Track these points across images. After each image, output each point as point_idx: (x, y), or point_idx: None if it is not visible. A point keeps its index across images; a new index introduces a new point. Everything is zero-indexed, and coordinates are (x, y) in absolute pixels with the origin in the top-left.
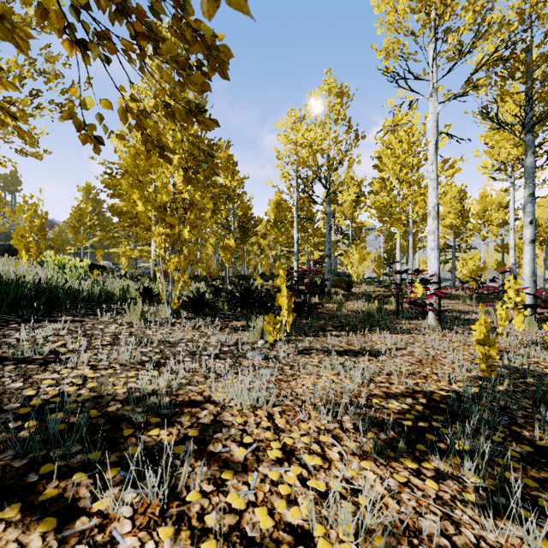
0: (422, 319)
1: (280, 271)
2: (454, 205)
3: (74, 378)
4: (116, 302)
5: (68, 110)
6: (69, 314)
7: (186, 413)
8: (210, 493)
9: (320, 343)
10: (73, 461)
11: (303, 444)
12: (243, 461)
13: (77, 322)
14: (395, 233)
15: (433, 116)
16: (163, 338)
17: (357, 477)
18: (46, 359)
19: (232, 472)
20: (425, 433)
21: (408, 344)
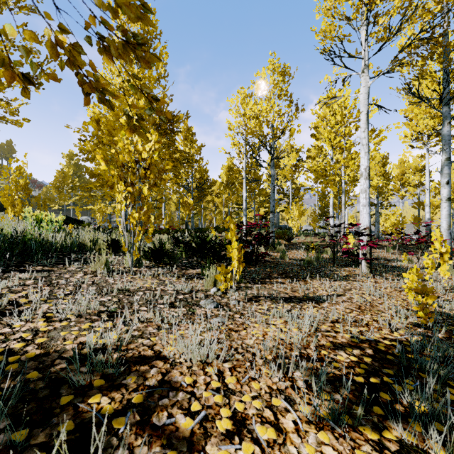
0: (355, 267)
1: (231, 225)
2: (378, 169)
3: (24, 332)
4: (87, 252)
5: None
6: (40, 264)
7: (133, 373)
8: None
9: (267, 290)
10: None
11: (255, 410)
12: (189, 437)
13: (45, 271)
14: (328, 192)
15: (365, 90)
16: (123, 287)
17: None
18: (3, 311)
19: (175, 453)
20: (379, 391)
21: (346, 290)
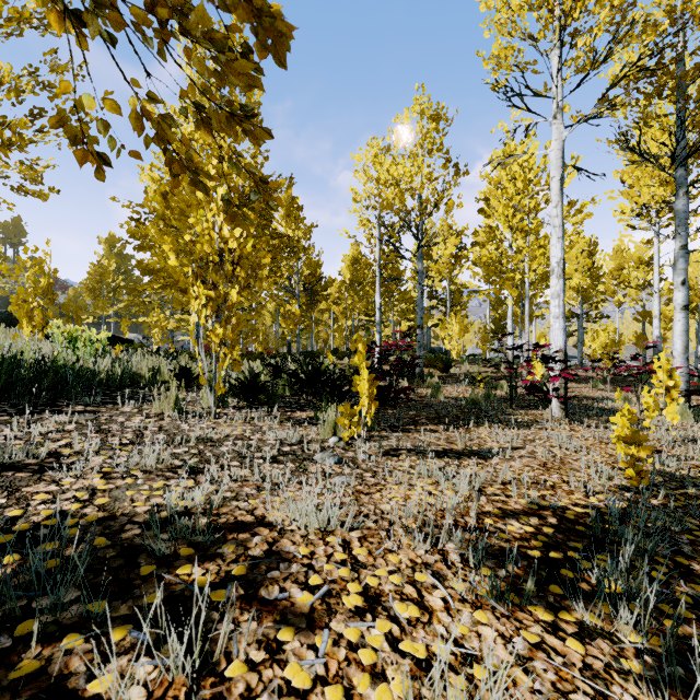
0: (543, 409)
1: (359, 346)
2: (581, 261)
3: (78, 490)
4: (144, 387)
5: (57, 113)
6: (80, 403)
7: (230, 541)
8: (260, 664)
9: (411, 441)
10: (65, 614)
11: (392, 586)
12: (308, 613)
13: (90, 413)
14: (505, 297)
15: (558, 144)
16: (203, 435)
17: (470, 636)
18: (43, 464)
19: (292, 630)
20: (560, 568)
21: (527, 442)
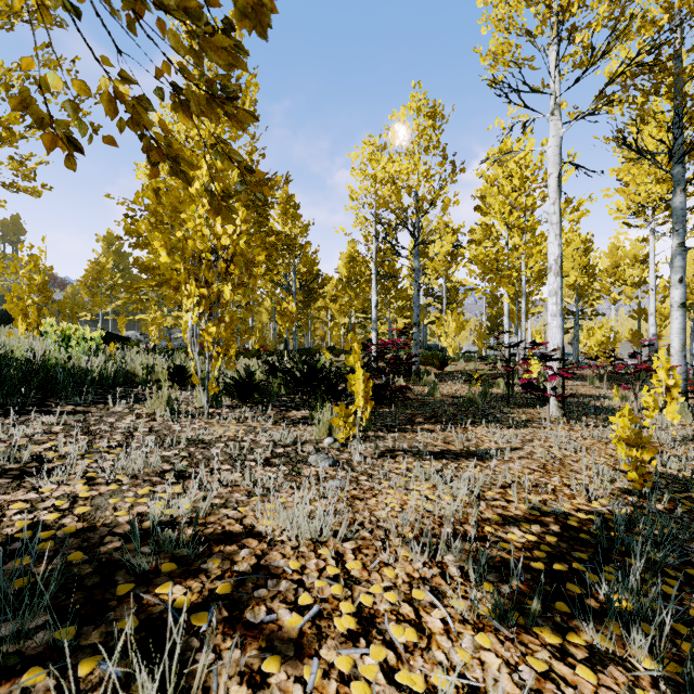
0: (540, 407)
1: (354, 345)
2: (577, 258)
3: (58, 498)
4: (138, 385)
5: (21, 94)
6: (71, 402)
7: (215, 555)
8: None
9: (408, 441)
10: (30, 643)
11: (388, 605)
12: (297, 639)
13: (79, 413)
14: (501, 295)
15: (555, 141)
16: (194, 436)
17: (472, 664)
18: (24, 469)
19: (279, 659)
20: (566, 582)
21: (526, 442)
